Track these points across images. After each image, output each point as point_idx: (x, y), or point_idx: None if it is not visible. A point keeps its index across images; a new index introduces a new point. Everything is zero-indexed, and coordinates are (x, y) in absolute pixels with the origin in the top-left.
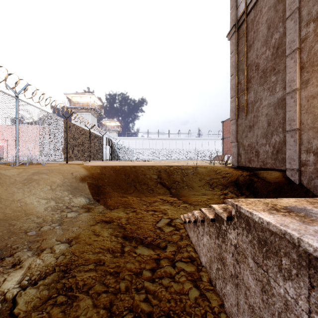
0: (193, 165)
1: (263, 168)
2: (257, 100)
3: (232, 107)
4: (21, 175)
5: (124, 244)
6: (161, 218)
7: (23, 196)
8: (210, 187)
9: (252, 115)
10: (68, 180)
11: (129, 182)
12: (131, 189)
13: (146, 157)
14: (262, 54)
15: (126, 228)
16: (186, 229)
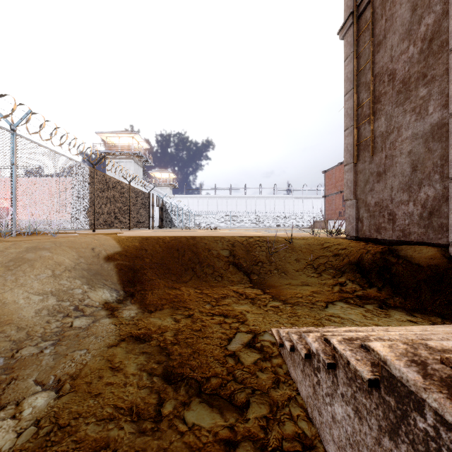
0: (285, 235)
1: (403, 241)
2: (392, 130)
3: (347, 144)
4: (6, 253)
5: (163, 395)
6: (236, 333)
7: (2, 288)
8: (314, 272)
9: (383, 155)
10: (86, 260)
11: (185, 262)
12: (187, 273)
13: (213, 224)
14: (401, 54)
15: (172, 355)
16: (284, 359)
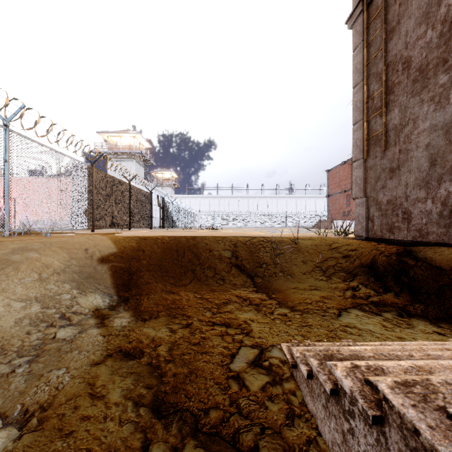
0: (290, 235)
1: (420, 241)
2: (407, 122)
3: (356, 139)
4: None
5: (151, 435)
6: (239, 347)
7: None
8: (323, 275)
9: (396, 149)
10: (78, 262)
11: (185, 264)
12: (187, 276)
13: (215, 224)
14: (418, 39)
15: (165, 376)
16: (298, 383)
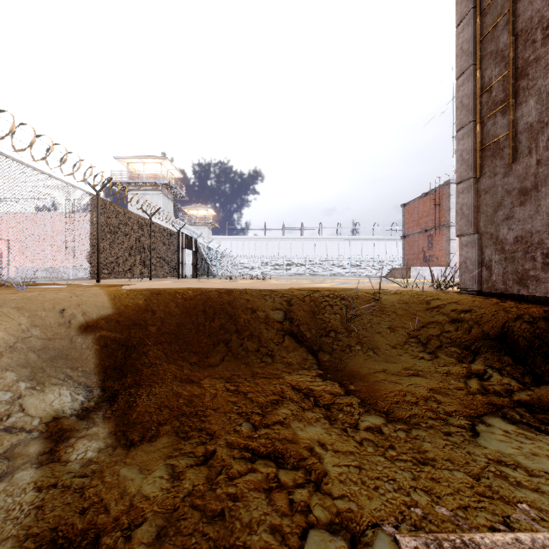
0: (365, 288)
1: None
2: None
3: (461, 151)
4: None
5: None
6: (305, 532)
7: None
8: (424, 350)
9: (532, 160)
10: (44, 332)
11: (214, 332)
12: (217, 351)
13: (262, 272)
14: None
15: None
16: None
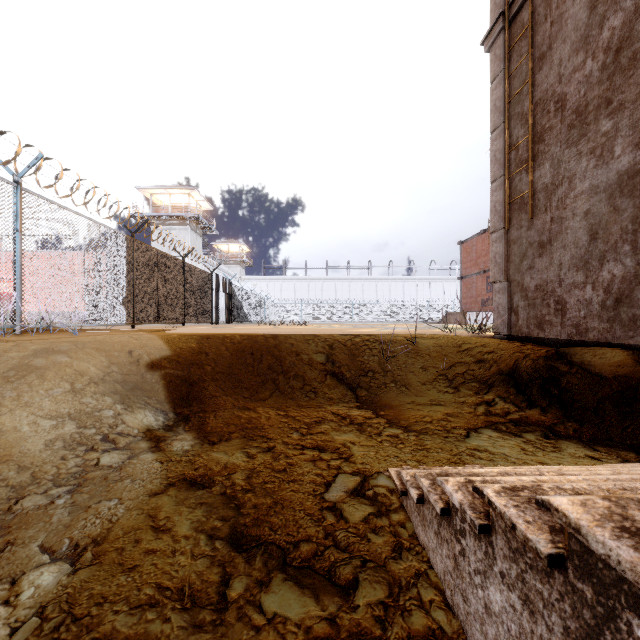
0: (405, 333)
1: (577, 340)
2: (561, 181)
3: (495, 202)
4: (5, 358)
5: (230, 569)
6: (336, 474)
7: None
8: (449, 385)
9: (547, 217)
10: (120, 369)
11: (263, 371)
12: (266, 388)
13: (303, 317)
14: (575, 71)
15: (244, 507)
16: (408, 514)
